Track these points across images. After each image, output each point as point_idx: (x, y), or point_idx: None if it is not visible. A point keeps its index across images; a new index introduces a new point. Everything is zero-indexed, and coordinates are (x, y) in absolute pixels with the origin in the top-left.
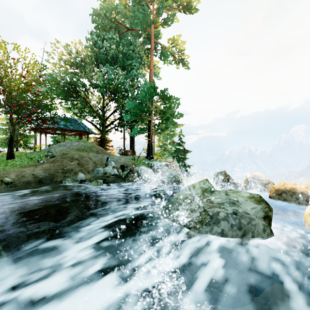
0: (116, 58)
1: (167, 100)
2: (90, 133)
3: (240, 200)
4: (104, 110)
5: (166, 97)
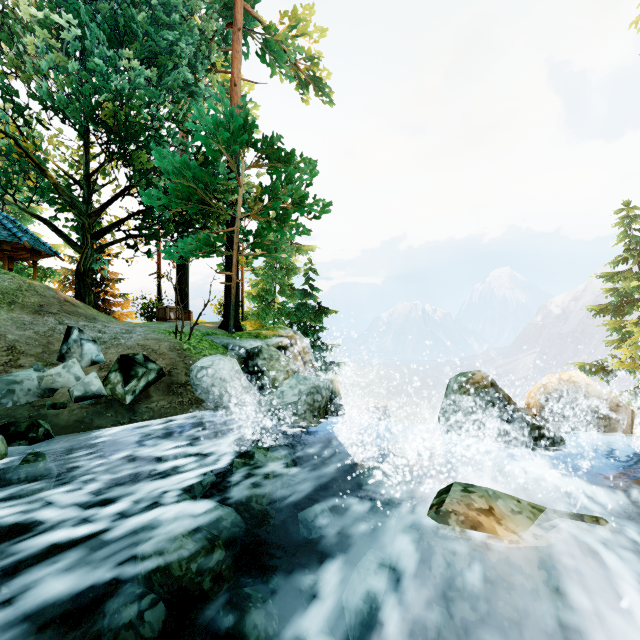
0: (126, 27)
1: (282, 164)
2: (46, 255)
3: None
4: (89, 184)
5: (279, 155)
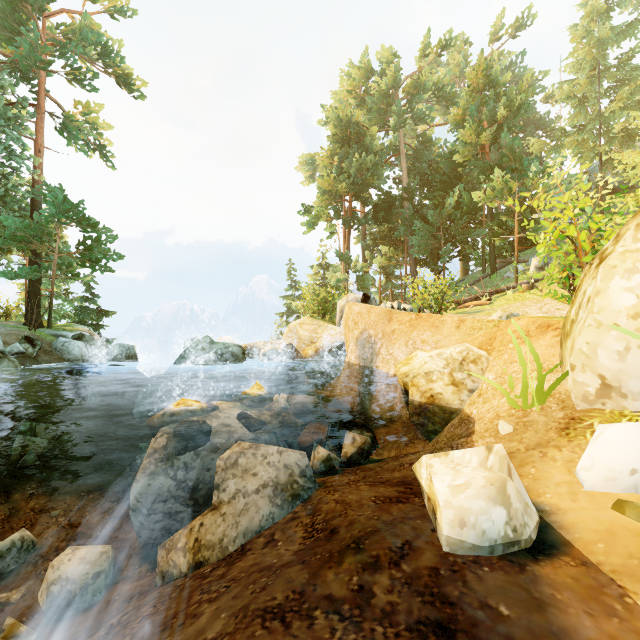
0: None
1: (90, 225)
2: None
3: (230, 346)
4: None
5: (88, 220)
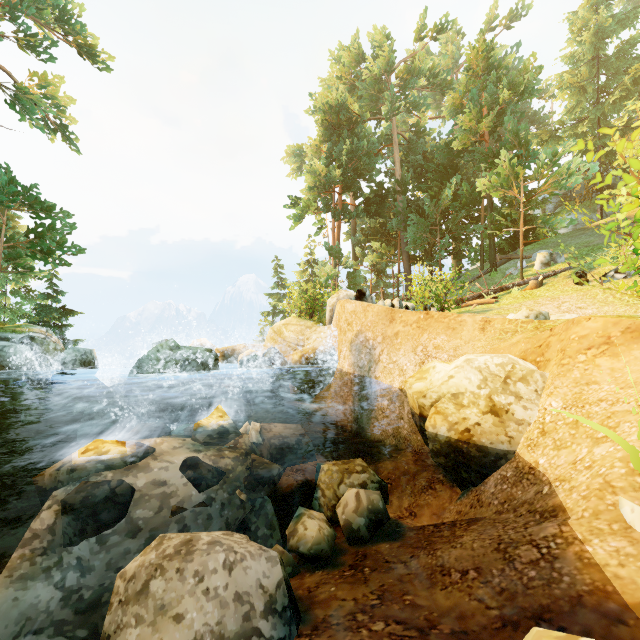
0: None
1: (44, 211)
2: None
3: (200, 351)
4: None
5: (42, 205)
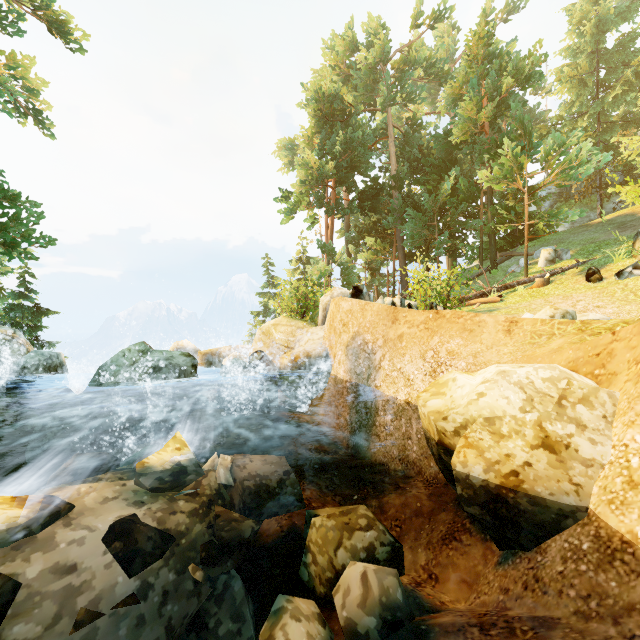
0: None
1: (8, 201)
2: None
3: (175, 356)
4: None
5: (5, 194)
